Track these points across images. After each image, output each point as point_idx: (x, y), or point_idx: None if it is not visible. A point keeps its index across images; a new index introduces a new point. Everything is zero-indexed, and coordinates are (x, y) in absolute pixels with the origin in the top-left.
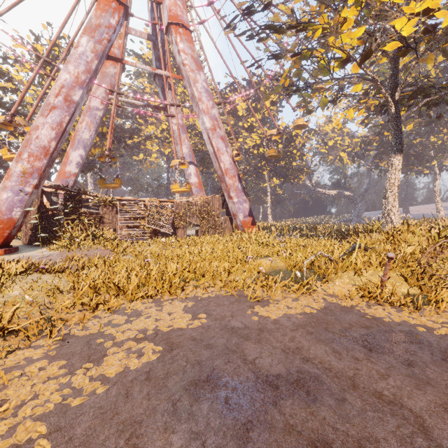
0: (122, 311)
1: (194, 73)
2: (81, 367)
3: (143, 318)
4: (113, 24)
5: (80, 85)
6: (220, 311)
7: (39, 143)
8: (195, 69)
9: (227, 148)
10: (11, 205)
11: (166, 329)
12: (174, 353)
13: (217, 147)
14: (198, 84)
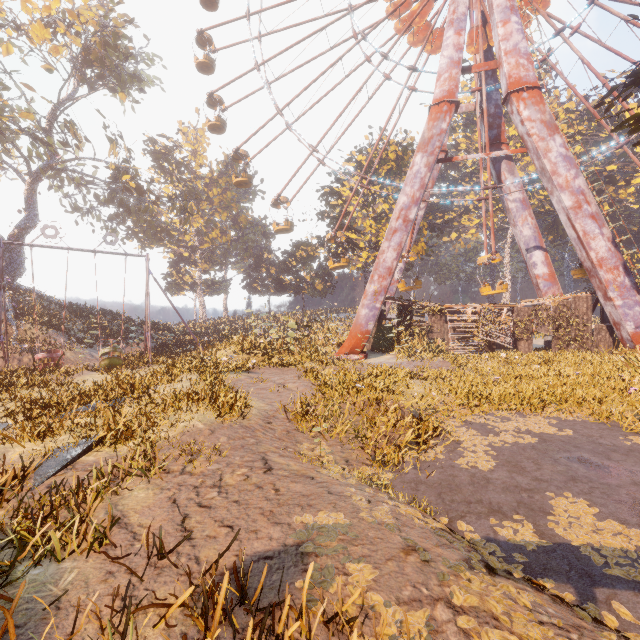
0: (492, 415)
1: (544, 142)
2: (487, 435)
3: (513, 422)
4: (444, 129)
5: (415, 203)
6: (587, 432)
7: (385, 265)
8: (546, 136)
9: (602, 229)
10: (367, 319)
11: (536, 431)
12: (548, 444)
13: (583, 230)
14: (551, 153)
